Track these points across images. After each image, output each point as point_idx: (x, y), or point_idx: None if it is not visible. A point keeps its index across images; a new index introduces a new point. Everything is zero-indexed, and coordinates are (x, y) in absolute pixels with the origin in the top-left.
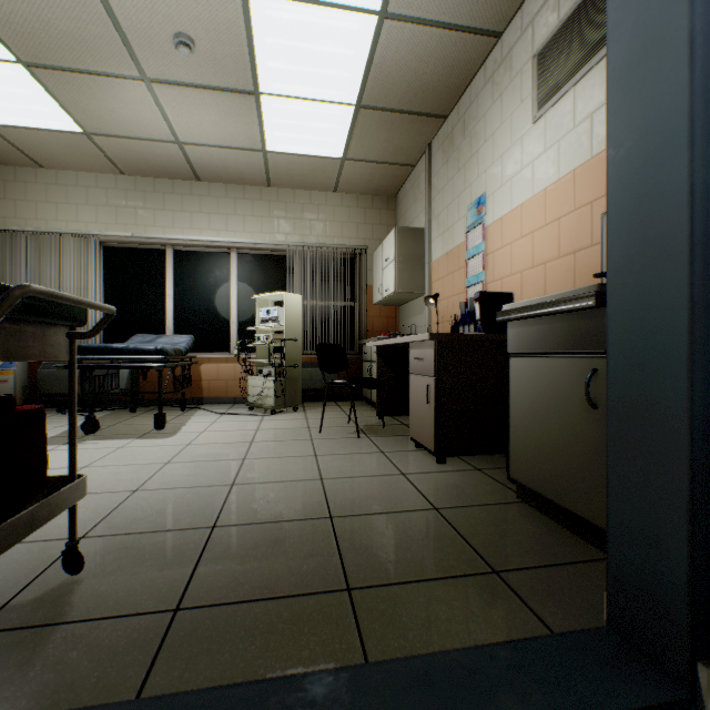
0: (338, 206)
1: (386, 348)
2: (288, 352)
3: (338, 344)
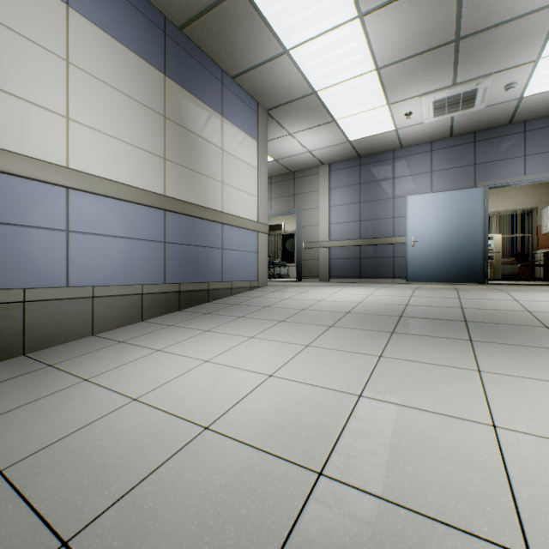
0: (518, 190)
1: (548, 253)
2: (495, 257)
3: (523, 252)
